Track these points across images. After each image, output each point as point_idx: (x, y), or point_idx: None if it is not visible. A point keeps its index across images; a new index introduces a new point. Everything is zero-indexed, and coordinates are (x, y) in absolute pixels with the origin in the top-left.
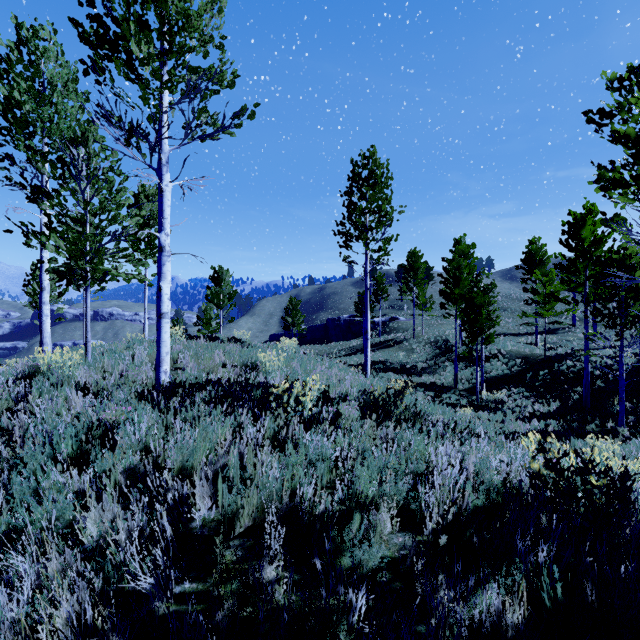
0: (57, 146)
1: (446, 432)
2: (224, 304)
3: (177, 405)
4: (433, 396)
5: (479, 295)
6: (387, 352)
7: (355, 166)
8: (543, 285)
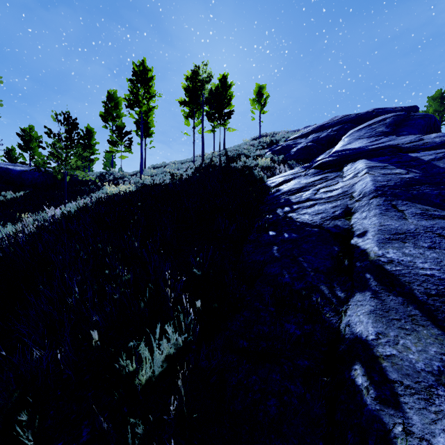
0: None
1: None
2: None
3: None
4: None
5: None
6: None
7: None
8: None
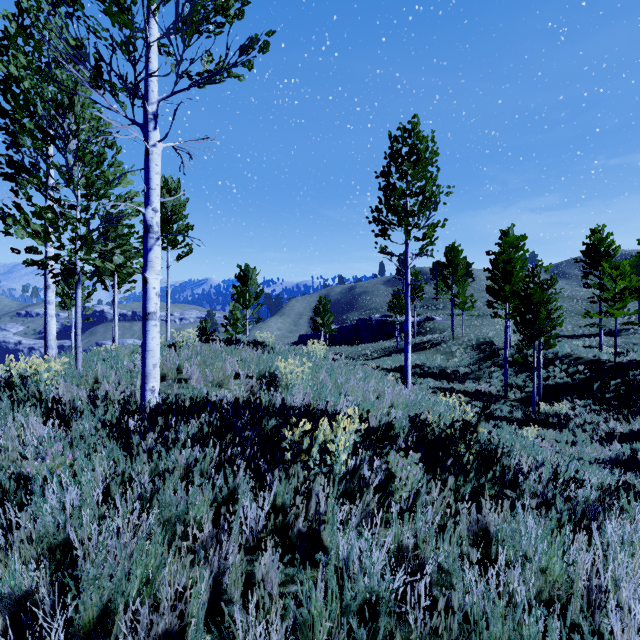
0: (40, 115)
1: (555, 497)
2: (250, 304)
3: (152, 445)
4: (481, 407)
5: (537, 292)
6: (423, 355)
7: (393, 141)
8: (613, 280)
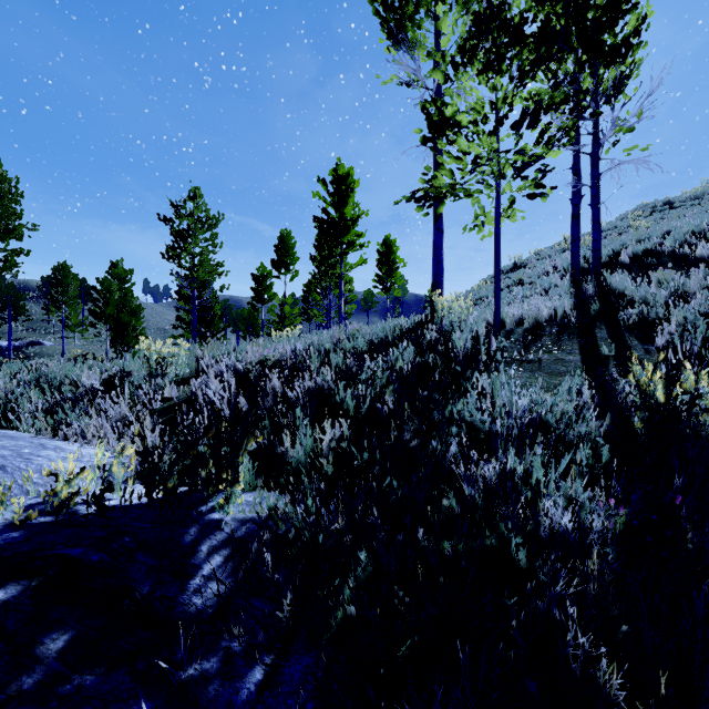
0: None
1: None
2: None
3: None
4: None
5: (127, 316)
6: None
7: None
8: None
